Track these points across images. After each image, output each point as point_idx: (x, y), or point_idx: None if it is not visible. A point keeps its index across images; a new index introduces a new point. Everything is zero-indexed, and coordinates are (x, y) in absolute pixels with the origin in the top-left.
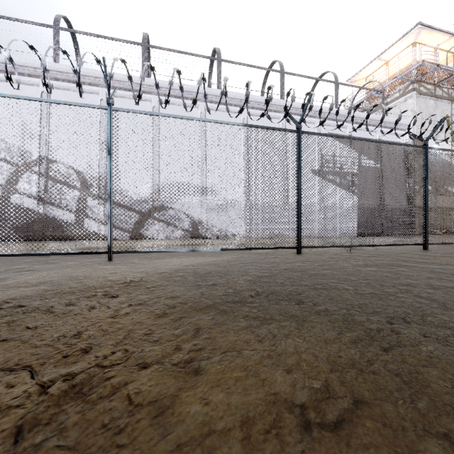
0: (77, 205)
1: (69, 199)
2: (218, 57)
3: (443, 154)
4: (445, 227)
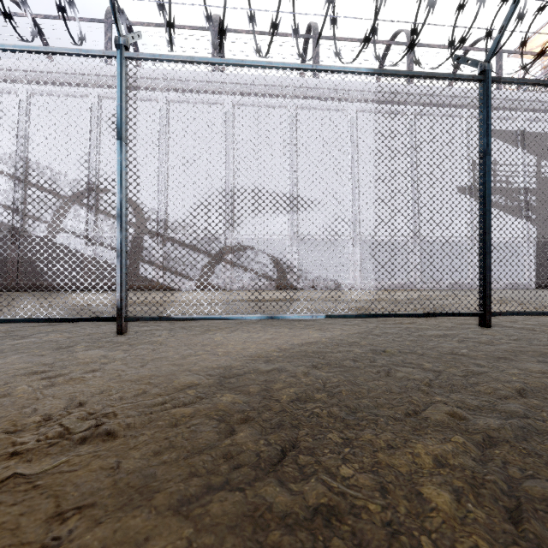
0: (131, 245)
1: None
2: (315, 33)
3: None
4: None
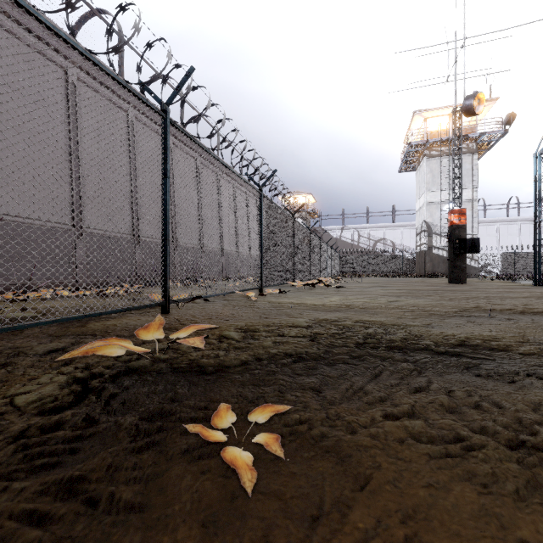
0: None
1: None
2: (484, 204)
3: None
4: None
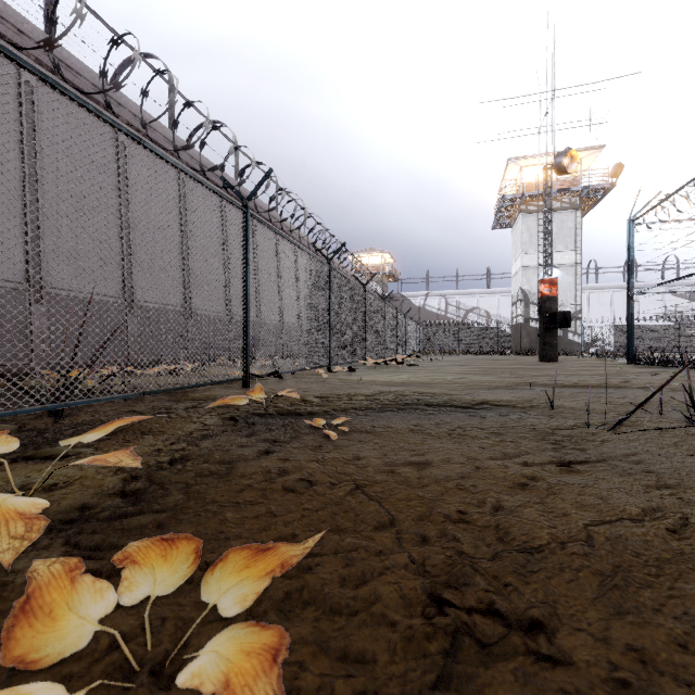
0: None
1: None
2: (596, 267)
3: (688, 326)
4: (689, 348)
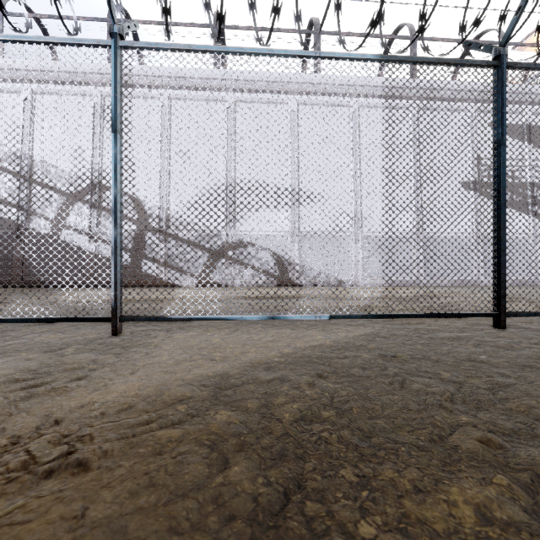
0: (134, 242)
1: (124, 235)
2: (316, 28)
3: None
4: None
